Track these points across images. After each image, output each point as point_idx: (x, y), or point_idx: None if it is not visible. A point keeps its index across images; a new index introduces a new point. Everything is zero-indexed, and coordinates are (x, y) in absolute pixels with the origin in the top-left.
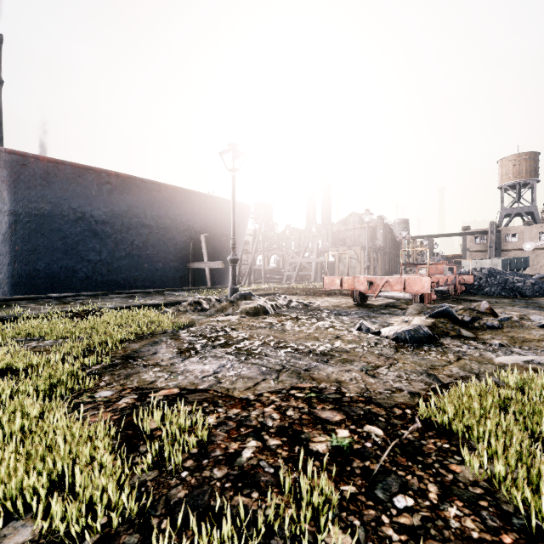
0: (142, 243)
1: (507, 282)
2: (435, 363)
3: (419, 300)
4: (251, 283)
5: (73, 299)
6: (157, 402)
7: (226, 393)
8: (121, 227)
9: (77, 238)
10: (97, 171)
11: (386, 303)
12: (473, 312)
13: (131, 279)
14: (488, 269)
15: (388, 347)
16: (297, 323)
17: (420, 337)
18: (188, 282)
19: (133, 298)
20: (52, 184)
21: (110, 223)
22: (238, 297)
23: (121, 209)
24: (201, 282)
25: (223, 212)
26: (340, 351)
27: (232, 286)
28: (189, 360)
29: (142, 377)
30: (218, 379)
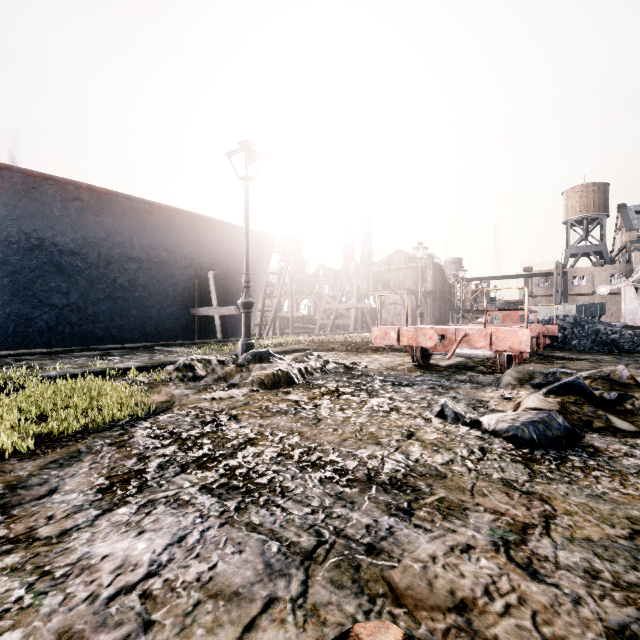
0: (128, 282)
1: (599, 333)
2: (631, 510)
3: (506, 360)
4: (276, 334)
5: (14, 360)
6: None
7: None
8: (97, 260)
9: (33, 274)
10: (60, 182)
11: (456, 362)
12: (608, 383)
13: (113, 329)
14: (573, 316)
15: (510, 459)
16: (339, 402)
17: (556, 436)
18: (192, 334)
19: (105, 358)
20: None
21: (82, 254)
22: (249, 357)
23: (96, 235)
24: (211, 333)
25: (239, 244)
26: (426, 474)
27: (245, 341)
28: (112, 518)
29: None
30: (148, 607)
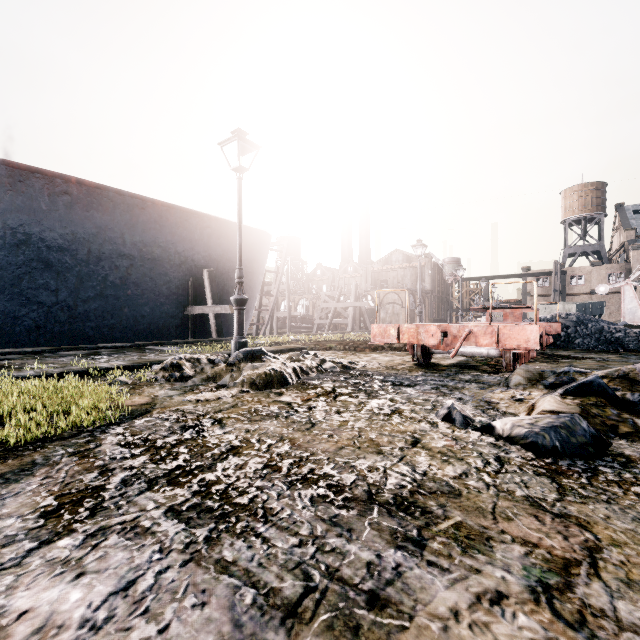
0: (119, 279)
1: (603, 332)
2: None
3: (511, 359)
4: (273, 333)
5: None
6: None
7: None
8: (87, 256)
9: (20, 270)
10: (48, 175)
11: (458, 361)
12: (628, 382)
13: (104, 328)
14: (575, 314)
15: (532, 471)
16: (336, 404)
17: (581, 444)
18: (187, 333)
19: (92, 357)
20: None
21: (71, 250)
22: (241, 356)
23: (86, 231)
24: (206, 333)
25: (235, 241)
26: (437, 491)
27: (238, 339)
28: (47, 553)
29: None
30: None
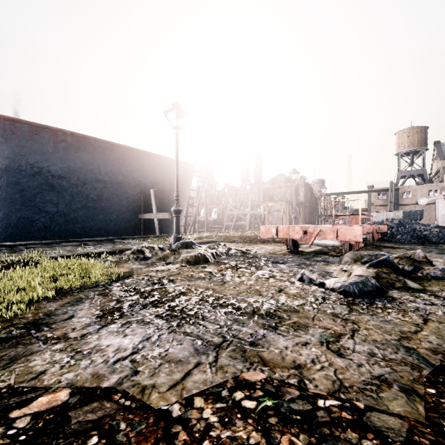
0: (97, 196)
1: (416, 231)
2: (403, 328)
3: (348, 247)
4: (195, 232)
5: (25, 247)
6: (6, 442)
7: (138, 400)
8: (76, 181)
9: (35, 191)
10: (53, 130)
11: (316, 249)
12: (410, 260)
13: (87, 228)
14: (398, 219)
15: (339, 303)
16: (237, 272)
17: (369, 291)
18: (139, 231)
19: (84, 246)
20: (9, 140)
21: (67, 177)
22: (179, 245)
23: (76, 165)
24: (151, 231)
25: (171, 170)
26: (288, 310)
27: (175, 235)
28: (108, 329)
29: (29, 364)
30: (135, 365)
